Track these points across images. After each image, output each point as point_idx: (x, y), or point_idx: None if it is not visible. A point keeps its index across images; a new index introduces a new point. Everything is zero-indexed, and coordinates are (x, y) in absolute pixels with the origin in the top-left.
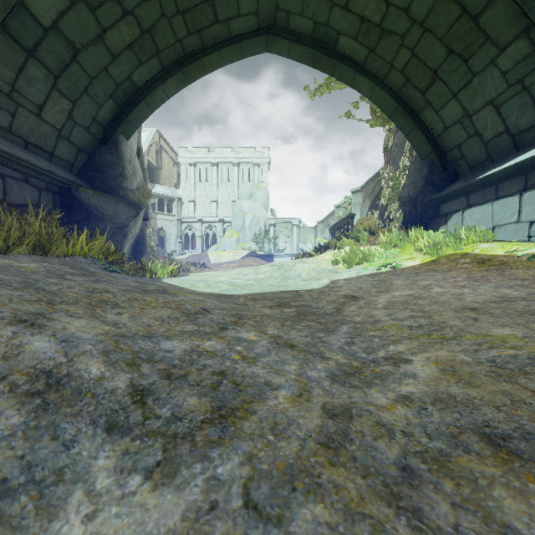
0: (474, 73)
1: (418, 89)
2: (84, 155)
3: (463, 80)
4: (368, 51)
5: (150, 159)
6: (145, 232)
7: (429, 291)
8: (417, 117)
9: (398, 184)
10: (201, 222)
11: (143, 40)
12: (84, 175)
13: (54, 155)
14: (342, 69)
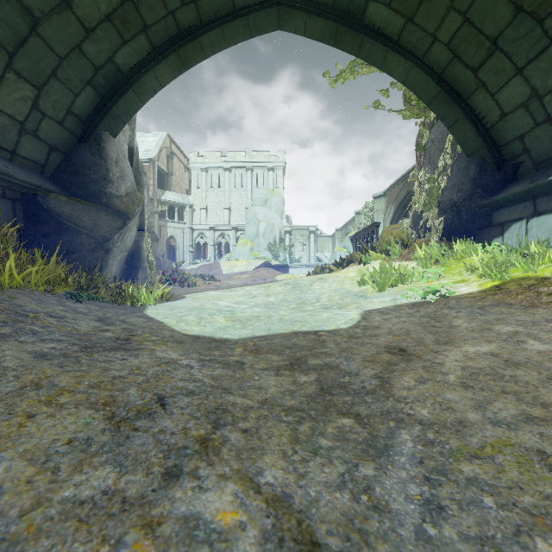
0: (551, 38)
1: (468, 67)
2: (59, 154)
3: (534, 49)
4: (404, 20)
5: (160, 164)
6: (140, 245)
7: (522, 347)
8: (465, 103)
9: (436, 187)
10: (213, 230)
11: (124, 10)
12: (58, 178)
13: (17, 154)
14: (370, 47)
